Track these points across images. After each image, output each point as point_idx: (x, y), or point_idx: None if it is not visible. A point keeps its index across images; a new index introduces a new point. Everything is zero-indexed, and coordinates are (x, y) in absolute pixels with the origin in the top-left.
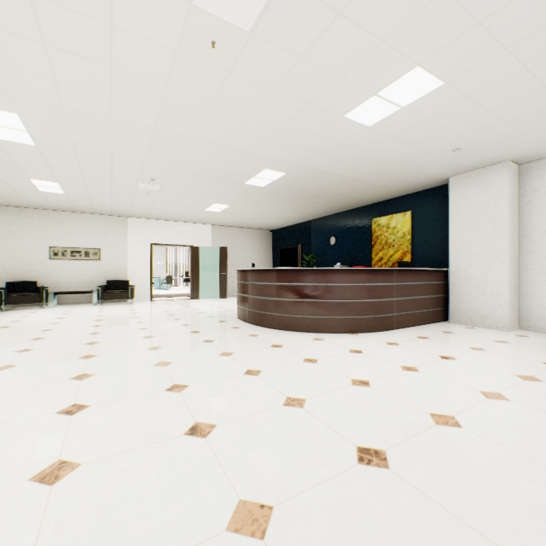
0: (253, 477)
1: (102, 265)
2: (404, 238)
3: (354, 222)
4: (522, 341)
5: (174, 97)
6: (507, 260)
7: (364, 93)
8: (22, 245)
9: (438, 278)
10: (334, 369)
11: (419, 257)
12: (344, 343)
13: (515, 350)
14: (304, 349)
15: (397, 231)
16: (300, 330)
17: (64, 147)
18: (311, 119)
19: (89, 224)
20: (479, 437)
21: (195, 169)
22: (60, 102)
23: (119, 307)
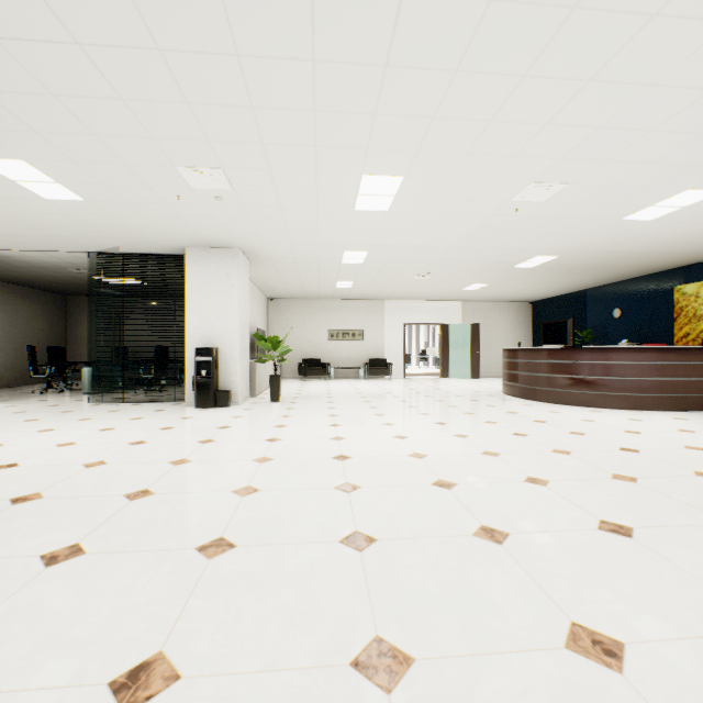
0: (558, 446)
1: (364, 345)
2: None
3: (647, 290)
4: None
5: (476, 231)
6: None
7: (639, 207)
8: (310, 329)
9: None
10: (610, 426)
11: None
12: (623, 415)
13: None
14: (580, 415)
15: None
16: (575, 404)
17: (379, 262)
18: (588, 225)
19: (354, 309)
20: None
21: (469, 263)
22: (399, 244)
23: (384, 382)
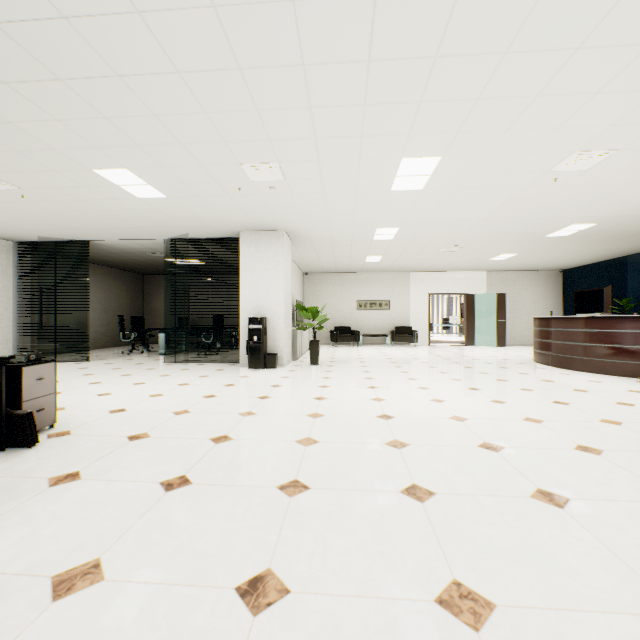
0: (606, 416)
1: (390, 314)
2: None
3: None
4: None
5: (509, 203)
6: None
7: None
8: (340, 300)
9: None
10: None
11: None
12: None
13: None
14: (625, 385)
15: None
16: (618, 374)
17: (409, 237)
18: (635, 190)
19: (381, 281)
20: None
21: (499, 234)
22: (429, 219)
23: (410, 348)
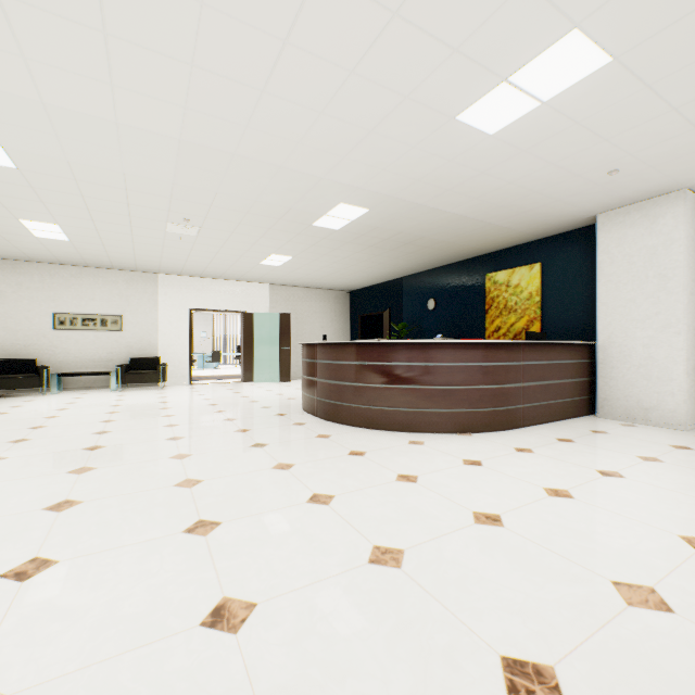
0: None
1: (124, 338)
2: (531, 300)
3: (461, 279)
4: None
5: (205, 87)
6: (683, 330)
7: (489, 78)
8: (17, 310)
9: (581, 355)
10: (444, 494)
11: (552, 326)
12: (453, 449)
13: None
14: (396, 458)
15: (520, 291)
16: (390, 428)
17: (57, 170)
18: (408, 124)
19: (106, 283)
20: None
21: (243, 203)
22: (38, 97)
23: (144, 394)
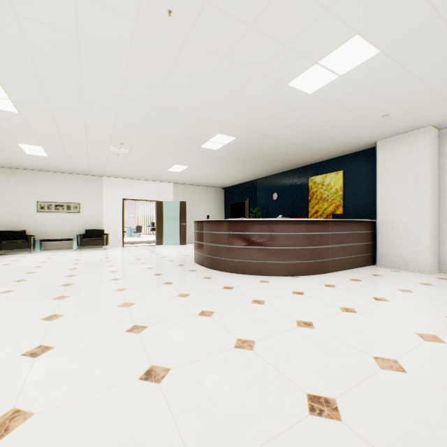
0: (205, 430)
1: (81, 217)
2: (337, 194)
3: (293, 180)
4: (444, 284)
5: (136, 66)
6: (428, 212)
7: (307, 62)
8: (14, 200)
9: (367, 228)
10: (280, 310)
11: (350, 210)
12: (287, 285)
13: (440, 292)
14: (252, 290)
15: (330, 188)
16: (248, 273)
17: (43, 114)
18: (259, 87)
19: (70, 183)
20: (426, 383)
21: (158, 134)
22: (35, 72)
23: (94, 252)
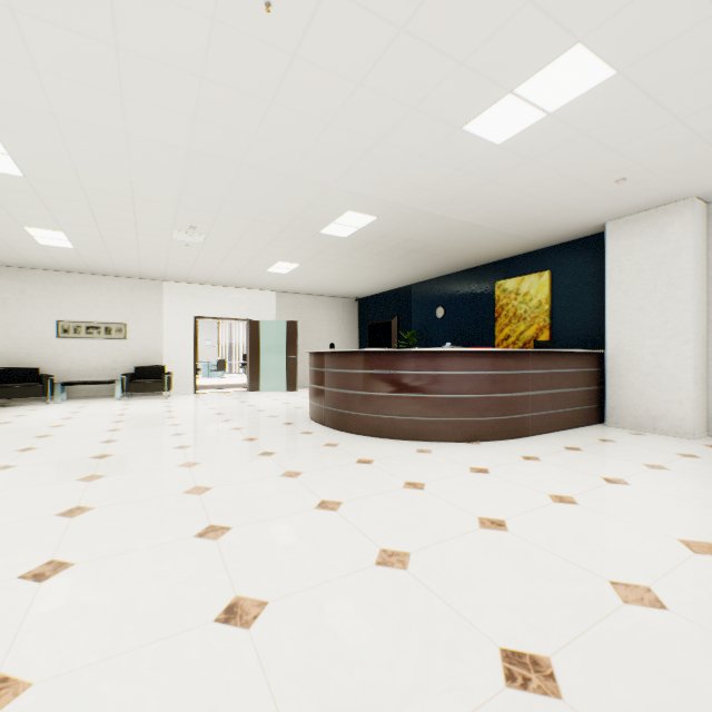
0: None
1: (129, 346)
2: (540, 308)
3: (470, 286)
4: None
5: (214, 99)
6: (691, 338)
7: (495, 90)
8: (20, 318)
9: (589, 364)
10: (451, 500)
11: (561, 334)
12: (461, 457)
13: None
14: (404, 466)
15: (530, 299)
16: (398, 437)
17: (64, 178)
18: (415, 134)
19: (110, 291)
20: (702, 629)
21: (251, 211)
22: (48, 108)
23: (149, 403)
